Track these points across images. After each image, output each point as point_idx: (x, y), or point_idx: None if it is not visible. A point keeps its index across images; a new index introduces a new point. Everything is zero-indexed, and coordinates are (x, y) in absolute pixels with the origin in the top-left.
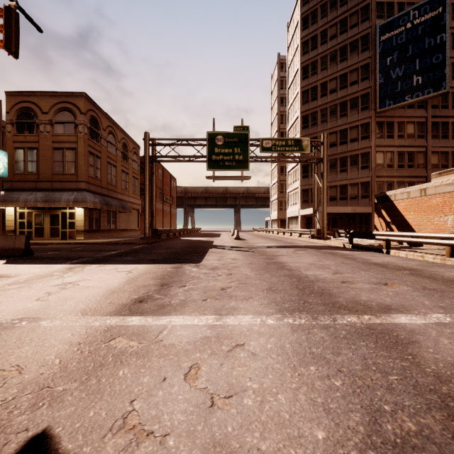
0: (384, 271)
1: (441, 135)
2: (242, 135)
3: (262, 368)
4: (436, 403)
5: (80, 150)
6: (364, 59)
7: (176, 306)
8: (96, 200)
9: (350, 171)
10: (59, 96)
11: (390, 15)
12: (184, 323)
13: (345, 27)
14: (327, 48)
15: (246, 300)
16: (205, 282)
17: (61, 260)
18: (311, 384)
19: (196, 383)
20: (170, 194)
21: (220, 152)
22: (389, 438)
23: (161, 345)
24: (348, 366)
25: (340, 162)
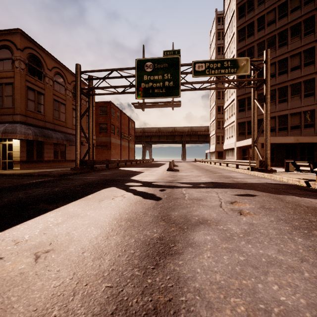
0: None
1: None
2: (173, 59)
3: None
4: None
5: (16, 85)
6: None
7: None
8: (28, 131)
9: (291, 100)
10: None
11: None
12: None
13: None
14: None
15: None
16: None
17: None
18: None
19: None
20: (128, 133)
21: (149, 79)
22: None
23: None
24: None
25: (279, 93)
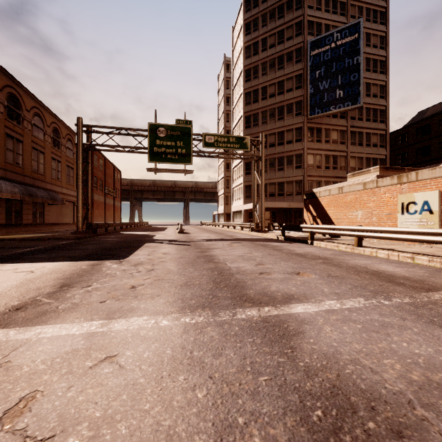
0: (301, 261)
1: (358, 143)
2: (185, 128)
3: (120, 386)
4: (294, 405)
5: None
6: (298, 69)
7: (62, 311)
8: (14, 190)
9: (287, 170)
10: None
11: (319, 34)
12: (56, 333)
13: (282, 38)
14: (267, 55)
15: (152, 298)
16: (117, 280)
17: None
18: (169, 400)
19: (14, 422)
20: (114, 186)
21: (162, 144)
22: None
23: (1, 369)
24: (223, 370)
25: (278, 161)
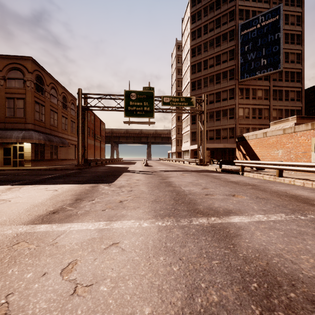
0: (235, 186)
1: (278, 98)
2: (149, 93)
3: (124, 260)
4: (238, 279)
5: (28, 100)
6: (231, 46)
7: (80, 215)
8: (40, 137)
9: (222, 120)
10: (10, 58)
11: (247, 18)
12: (80, 228)
13: (219, 24)
14: (207, 37)
15: (134, 209)
16: (110, 197)
17: (5, 182)
18: (156, 270)
19: (69, 276)
20: (100, 134)
21: (133, 104)
22: (197, 308)
23: (54, 247)
24: (188, 255)
25: (216, 114)
